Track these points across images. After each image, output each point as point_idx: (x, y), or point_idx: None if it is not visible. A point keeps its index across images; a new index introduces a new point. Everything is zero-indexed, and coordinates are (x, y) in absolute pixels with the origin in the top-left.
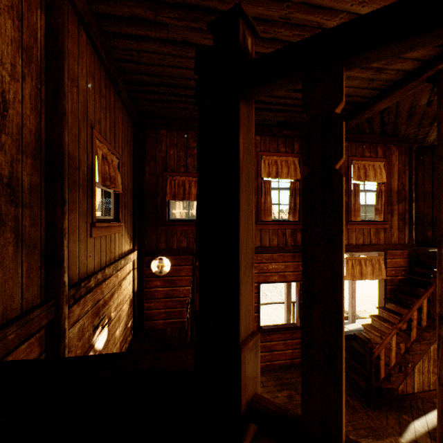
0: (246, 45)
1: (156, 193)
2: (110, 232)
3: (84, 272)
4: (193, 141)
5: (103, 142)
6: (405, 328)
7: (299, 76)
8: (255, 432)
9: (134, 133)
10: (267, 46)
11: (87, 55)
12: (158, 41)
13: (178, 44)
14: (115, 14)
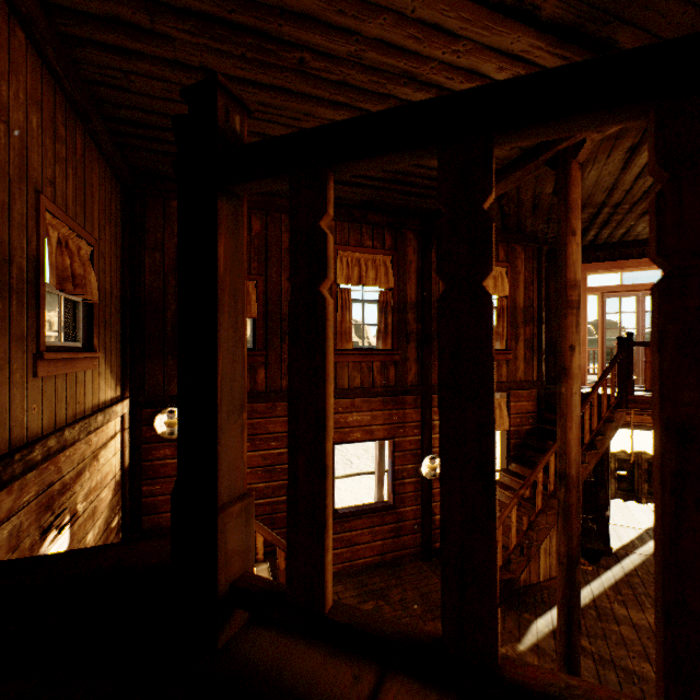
0: (231, 125)
1: (163, 304)
2: (75, 368)
3: (22, 436)
4: None
5: (60, 218)
6: (529, 495)
7: (286, 177)
8: (245, 621)
9: (124, 203)
10: (334, 91)
11: (28, 68)
12: (160, 61)
13: (193, 70)
14: (81, 8)
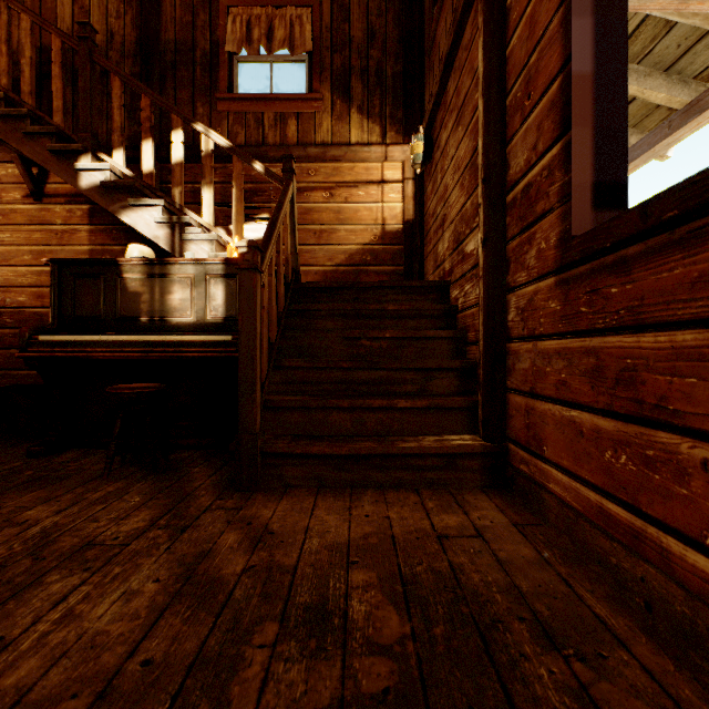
0: None
1: (429, 2)
2: (272, 108)
3: None
4: None
5: (248, 5)
6: None
7: None
8: None
9: None
10: None
11: None
12: None
13: None
14: None
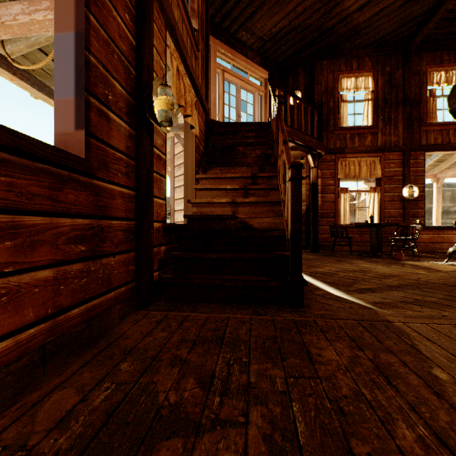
0: None
1: None
2: None
3: None
4: None
5: None
6: None
7: None
8: None
9: None
10: None
11: None
12: None
13: None
14: None
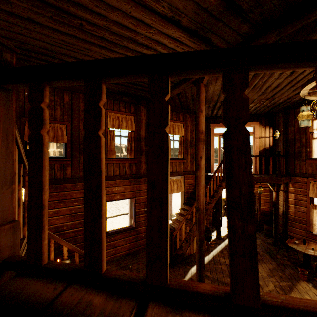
0: (4, 58)
1: None
2: None
3: None
4: (51, 95)
5: None
6: (190, 218)
7: (27, 84)
8: (13, 276)
9: None
10: (99, 40)
11: None
12: (4, 11)
13: (24, 19)
14: None
